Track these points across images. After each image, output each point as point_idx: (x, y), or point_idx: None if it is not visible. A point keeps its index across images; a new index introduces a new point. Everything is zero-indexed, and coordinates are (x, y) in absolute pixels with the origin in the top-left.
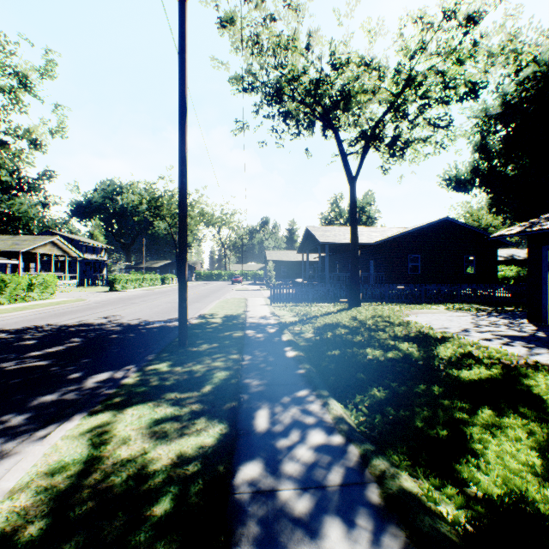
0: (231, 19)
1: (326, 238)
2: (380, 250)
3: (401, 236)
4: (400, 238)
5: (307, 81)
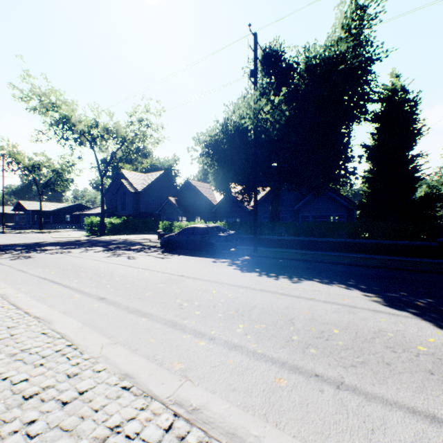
0: None
1: (31, 208)
2: (55, 213)
3: (63, 208)
4: (63, 209)
5: (25, 166)
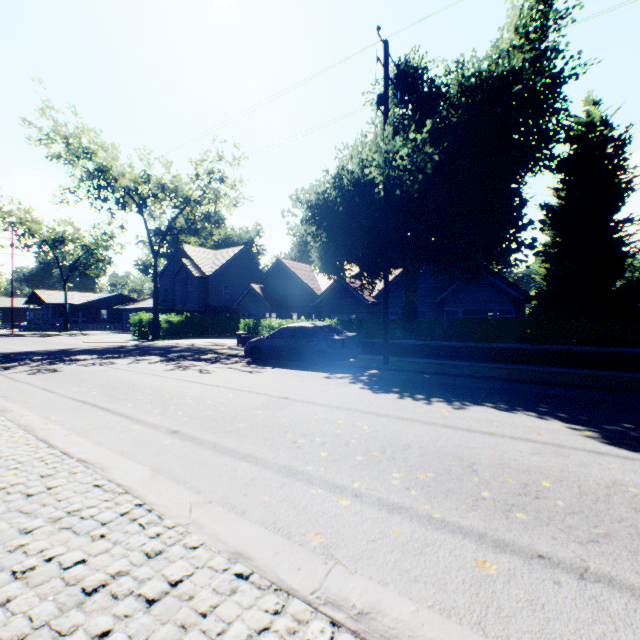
0: (5, 218)
1: (51, 300)
2: (86, 307)
3: (97, 301)
4: (97, 302)
5: (43, 240)
